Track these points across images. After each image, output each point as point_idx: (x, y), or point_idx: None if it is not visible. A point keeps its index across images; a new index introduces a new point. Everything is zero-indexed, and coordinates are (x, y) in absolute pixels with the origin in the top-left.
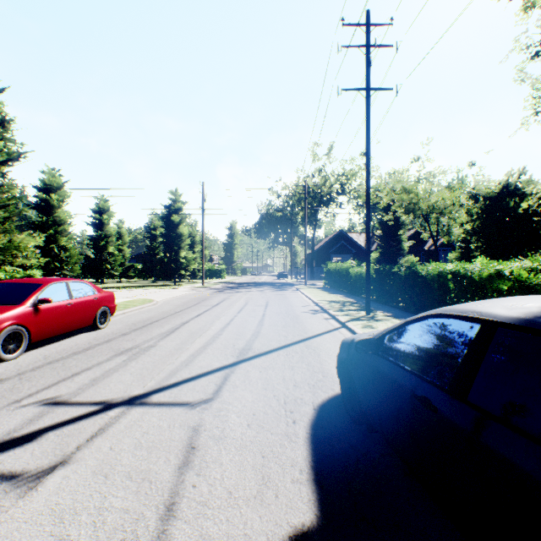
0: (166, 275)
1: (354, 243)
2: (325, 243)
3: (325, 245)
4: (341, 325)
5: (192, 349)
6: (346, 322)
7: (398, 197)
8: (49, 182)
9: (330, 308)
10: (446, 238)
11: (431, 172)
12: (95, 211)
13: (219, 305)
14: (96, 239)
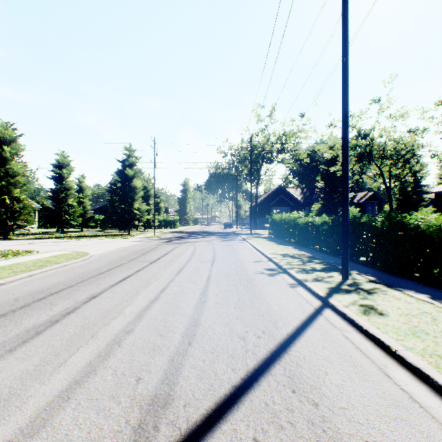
0: (120, 225)
1: (292, 196)
2: (266, 197)
3: (266, 199)
4: (319, 300)
5: (31, 405)
6: (328, 297)
7: (350, 145)
8: (1, 134)
9: (290, 267)
10: (398, 188)
11: (392, 115)
12: (55, 166)
13: (158, 261)
14: (56, 192)
